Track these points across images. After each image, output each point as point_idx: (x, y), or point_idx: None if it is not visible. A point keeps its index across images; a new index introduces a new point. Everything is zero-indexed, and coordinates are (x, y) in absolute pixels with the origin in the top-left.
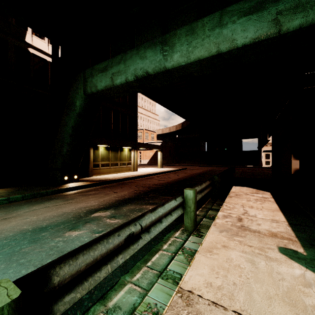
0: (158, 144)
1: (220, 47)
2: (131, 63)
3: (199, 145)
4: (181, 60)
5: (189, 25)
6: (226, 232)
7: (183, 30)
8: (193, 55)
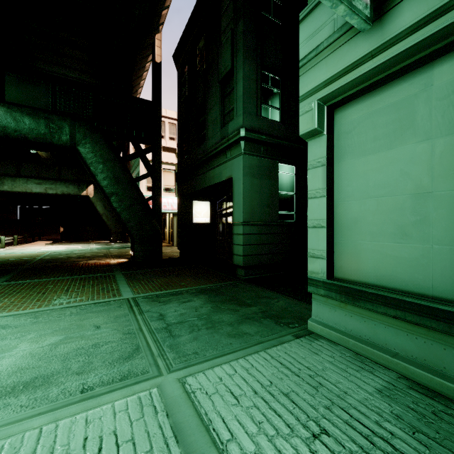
0: None
1: (27, 191)
2: None
3: (8, 212)
4: (9, 189)
5: (13, 178)
6: (28, 245)
7: (10, 178)
8: (15, 189)
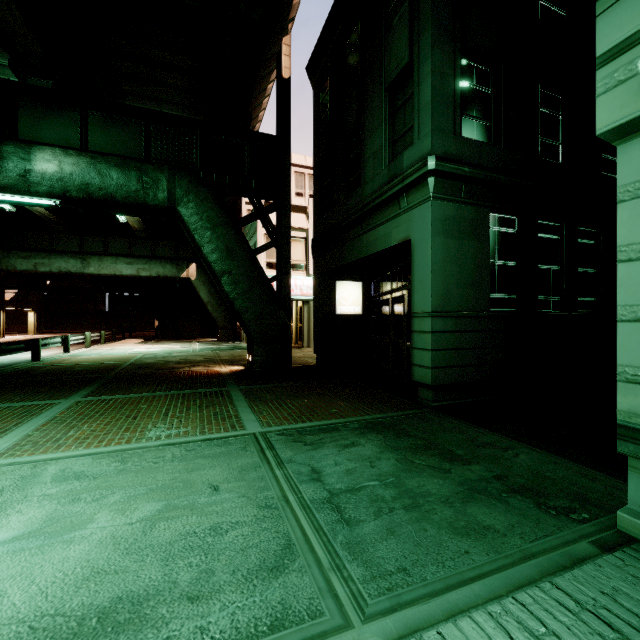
0: (6, 296)
1: (116, 273)
2: (56, 262)
3: (95, 301)
4: (95, 272)
5: (100, 257)
6: (117, 343)
7: (96, 257)
8: (102, 272)
